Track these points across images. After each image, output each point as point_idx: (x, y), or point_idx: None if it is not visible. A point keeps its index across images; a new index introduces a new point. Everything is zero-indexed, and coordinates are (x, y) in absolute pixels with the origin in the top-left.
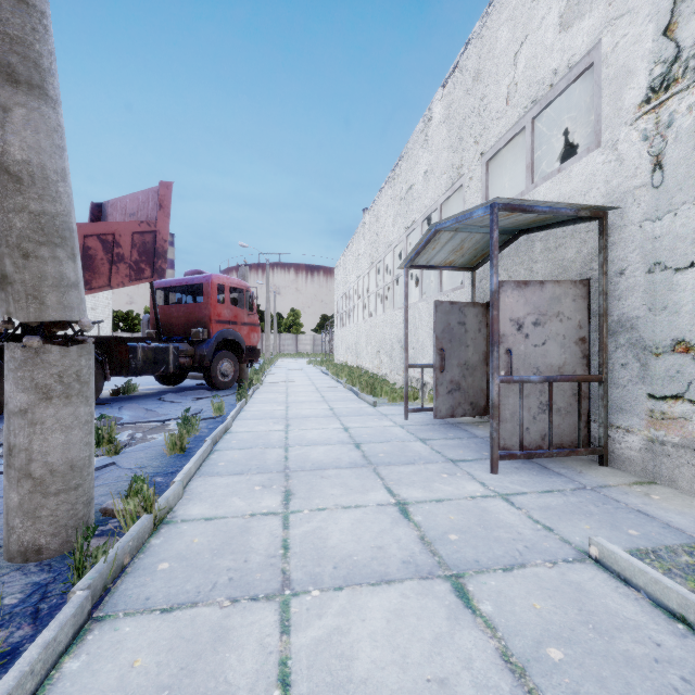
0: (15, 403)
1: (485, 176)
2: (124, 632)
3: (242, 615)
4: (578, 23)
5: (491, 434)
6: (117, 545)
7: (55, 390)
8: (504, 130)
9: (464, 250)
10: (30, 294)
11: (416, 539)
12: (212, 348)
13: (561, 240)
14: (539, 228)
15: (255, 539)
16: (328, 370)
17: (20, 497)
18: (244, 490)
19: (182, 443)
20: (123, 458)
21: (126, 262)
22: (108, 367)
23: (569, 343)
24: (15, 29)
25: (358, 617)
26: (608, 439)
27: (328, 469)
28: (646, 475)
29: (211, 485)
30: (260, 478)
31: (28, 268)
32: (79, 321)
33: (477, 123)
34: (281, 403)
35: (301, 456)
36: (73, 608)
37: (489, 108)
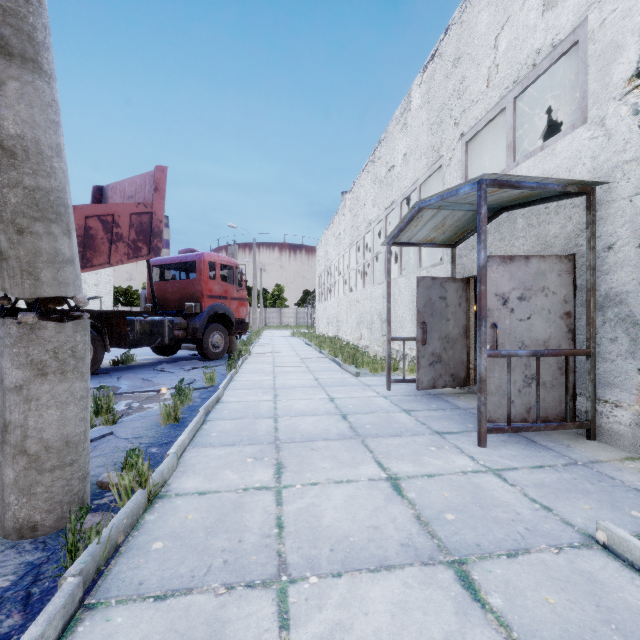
0: (11, 379)
1: (465, 156)
2: (116, 623)
3: (238, 605)
4: (562, 2)
5: (479, 408)
6: (111, 524)
7: (51, 366)
8: (484, 111)
9: (445, 227)
10: (25, 270)
11: (412, 518)
12: (204, 321)
13: (545, 216)
14: (521, 205)
15: (249, 516)
16: (311, 342)
17: (15, 474)
18: (237, 462)
19: (177, 413)
20: (120, 428)
21: (124, 241)
22: (107, 339)
23: (554, 318)
24: (8, 1)
25: (361, 610)
26: (595, 413)
27: (317, 441)
28: (637, 450)
29: (204, 457)
30: (251, 449)
31: (23, 244)
32: (74, 297)
33: (456, 105)
34: (269, 373)
35: (290, 427)
36: (63, 598)
37: (469, 90)
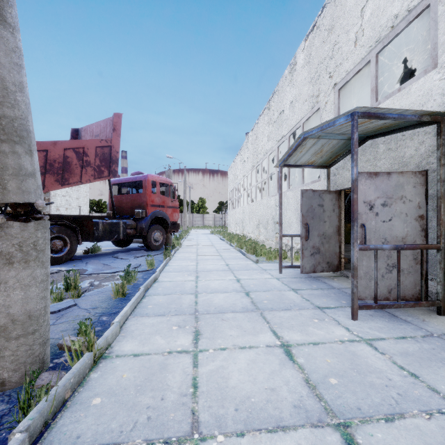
0: None
1: (338, 100)
2: None
3: None
4: None
5: (352, 290)
6: (60, 383)
7: (16, 256)
8: (353, 65)
9: (323, 152)
10: None
11: (302, 381)
12: (148, 223)
13: (402, 142)
14: (382, 134)
15: (171, 376)
16: (224, 237)
17: None
18: (165, 329)
19: (124, 290)
20: (82, 300)
21: (92, 166)
22: (80, 235)
23: (410, 219)
24: None
25: None
26: (444, 294)
27: (227, 313)
28: None
29: (141, 325)
30: (176, 319)
31: None
32: (35, 203)
33: (331, 63)
34: (193, 260)
35: (207, 301)
36: None
37: (340, 50)
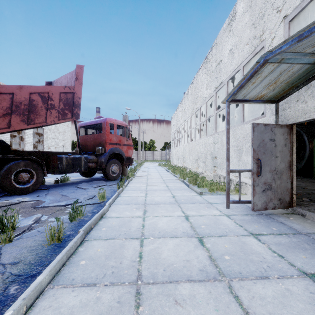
0: None
1: (288, 32)
2: None
3: None
4: None
5: None
6: None
7: None
8: None
9: (277, 83)
10: None
11: None
12: (106, 157)
13: None
14: None
15: None
16: (168, 169)
17: None
18: None
19: (59, 235)
20: (11, 247)
21: (56, 109)
22: (45, 169)
23: None
24: None
25: None
26: None
27: (180, 283)
28: None
29: (53, 311)
30: (109, 297)
31: None
32: None
33: None
34: (143, 191)
35: (153, 254)
36: None
37: None
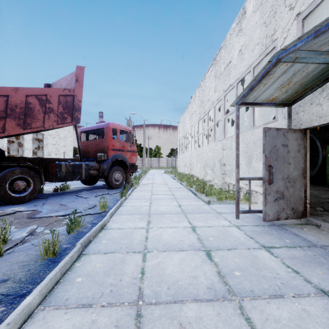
0: None
1: (302, 30)
2: None
3: None
4: None
5: None
6: None
7: None
8: None
9: (290, 85)
10: None
11: None
12: (109, 164)
13: None
14: None
15: None
16: (175, 177)
17: None
18: None
19: (54, 248)
20: (1, 263)
21: (54, 112)
22: (43, 176)
23: None
24: None
25: None
26: None
27: (186, 303)
28: None
29: None
30: (106, 320)
31: None
32: None
33: None
34: (147, 199)
35: (157, 270)
36: None
37: None
